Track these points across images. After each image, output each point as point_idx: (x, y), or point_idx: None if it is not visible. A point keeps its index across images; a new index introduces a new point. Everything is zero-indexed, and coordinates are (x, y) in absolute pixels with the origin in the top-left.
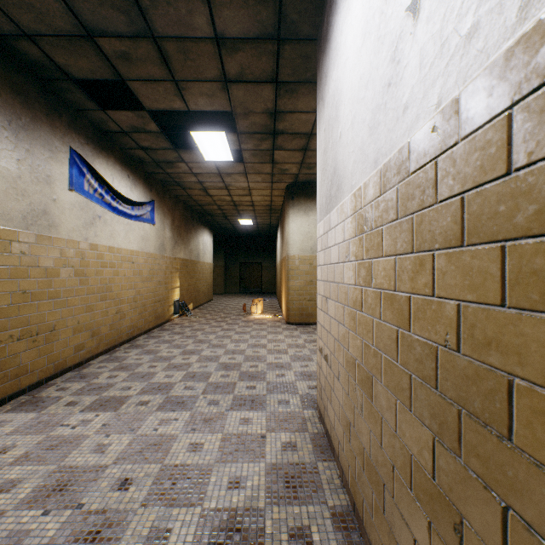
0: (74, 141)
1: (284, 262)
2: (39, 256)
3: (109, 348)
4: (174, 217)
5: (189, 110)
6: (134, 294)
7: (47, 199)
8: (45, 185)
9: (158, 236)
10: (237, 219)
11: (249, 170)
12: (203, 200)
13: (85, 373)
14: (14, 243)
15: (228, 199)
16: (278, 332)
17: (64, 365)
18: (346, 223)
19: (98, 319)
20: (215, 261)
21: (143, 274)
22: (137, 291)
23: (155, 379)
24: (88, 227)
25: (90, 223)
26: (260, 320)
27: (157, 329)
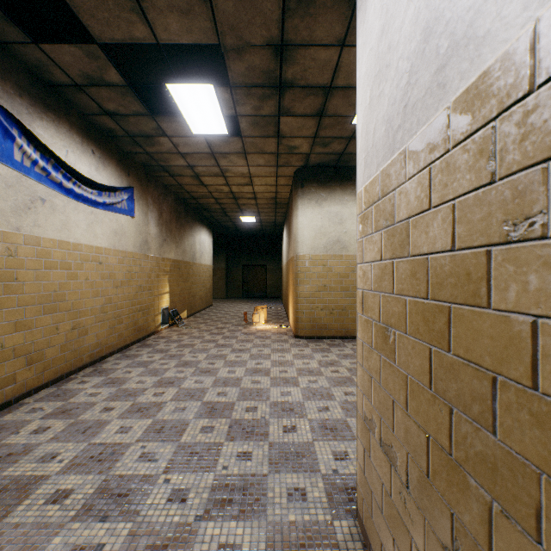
0: None
1: (292, 263)
2: None
3: (60, 377)
4: (161, 210)
5: (158, 42)
6: (103, 302)
7: None
8: None
9: (139, 231)
10: (238, 215)
11: (249, 148)
12: (197, 191)
13: (5, 422)
14: None
15: (226, 190)
16: (285, 350)
17: None
18: (511, 119)
19: (40, 339)
20: (216, 263)
21: (116, 278)
22: (107, 299)
23: (101, 436)
24: (20, 213)
25: (25, 207)
26: (263, 332)
27: (137, 345)
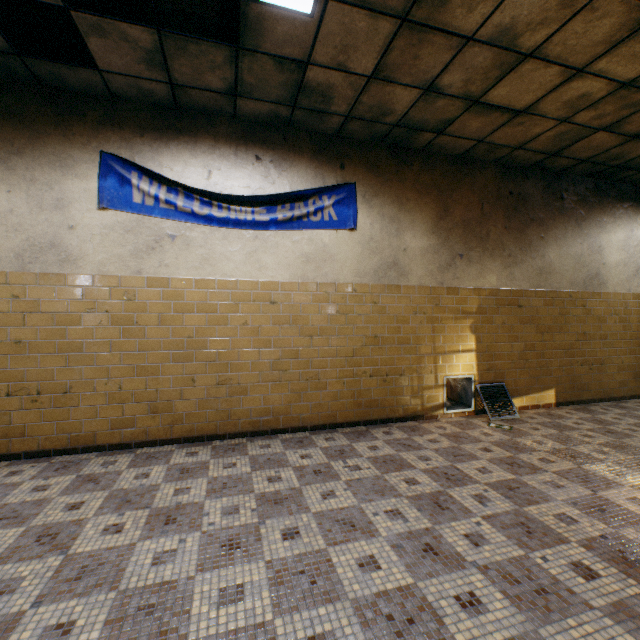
0: (111, 142)
1: None
2: (43, 300)
3: (198, 436)
4: (446, 204)
5: None
6: (279, 356)
7: (57, 229)
8: (54, 212)
9: (372, 249)
10: None
11: None
12: (532, 137)
13: (85, 462)
14: (4, 287)
15: (598, 90)
16: None
17: (90, 440)
18: None
19: (168, 388)
20: None
21: (310, 322)
22: (288, 352)
23: None
24: (142, 255)
25: (149, 249)
26: None
27: (352, 429)
